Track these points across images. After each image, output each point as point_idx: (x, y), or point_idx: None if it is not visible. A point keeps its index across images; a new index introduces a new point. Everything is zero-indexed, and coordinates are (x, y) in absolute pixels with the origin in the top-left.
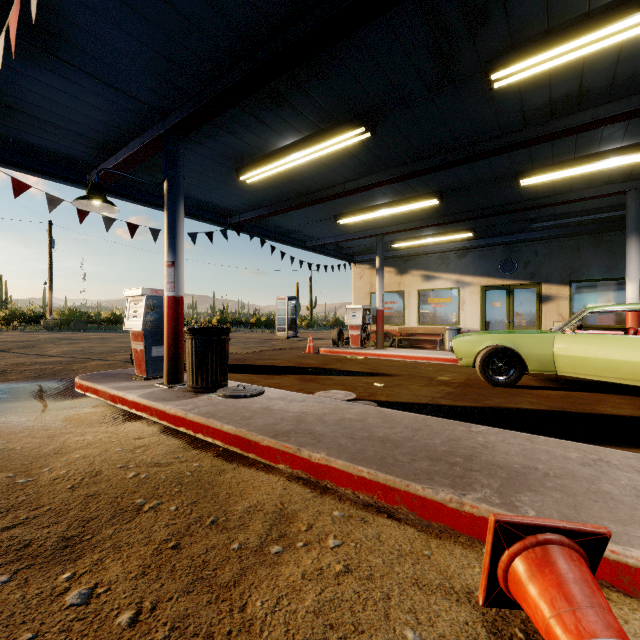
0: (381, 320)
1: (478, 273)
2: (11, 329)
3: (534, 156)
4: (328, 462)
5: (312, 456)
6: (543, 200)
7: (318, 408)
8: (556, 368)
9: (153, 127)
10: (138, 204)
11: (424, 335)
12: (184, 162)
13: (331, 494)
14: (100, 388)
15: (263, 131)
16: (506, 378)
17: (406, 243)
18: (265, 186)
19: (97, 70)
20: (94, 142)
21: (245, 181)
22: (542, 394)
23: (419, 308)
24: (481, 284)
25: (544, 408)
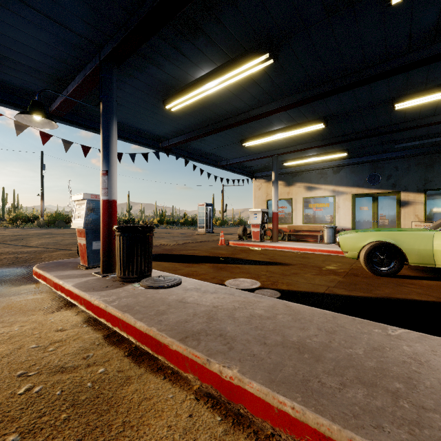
0: (276, 220)
1: (350, 184)
2: (14, 226)
3: (410, 82)
4: (241, 383)
5: (223, 372)
6: (409, 123)
7: (229, 301)
8: (435, 261)
9: (92, 60)
10: (90, 131)
11: (307, 231)
12: (121, 94)
13: (245, 427)
14: (47, 276)
15: (182, 62)
16: (388, 269)
17: (294, 162)
18: (186, 115)
19: (35, 1)
20: (48, 77)
21: (170, 109)
22: (423, 284)
23: (303, 211)
24: (352, 193)
25: (434, 300)
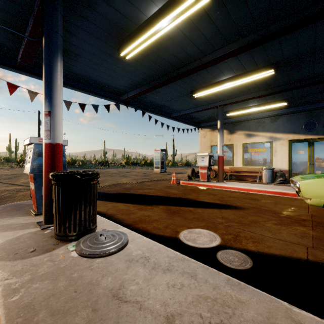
0: (221, 163)
1: (286, 131)
2: (18, 167)
3: None
4: None
5: None
6: None
7: (190, 299)
8: None
9: None
10: None
11: (247, 172)
12: (77, 42)
13: None
14: None
15: None
16: None
17: (237, 112)
18: (141, 65)
19: None
20: (3, 23)
21: (125, 57)
22: None
23: (243, 155)
24: (289, 138)
25: None
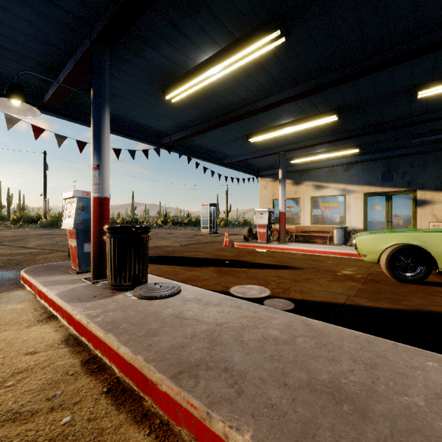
0: (283, 220)
1: (361, 183)
2: (17, 227)
3: (437, 65)
4: None
5: (229, 437)
6: (431, 115)
7: (235, 317)
8: None
9: (82, 42)
10: (86, 126)
11: (316, 232)
12: (117, 83)
13: None
14: (32, 282)
15: (182, 44)
16: (413, 275)
17: (302, 159)
18: (188, 107)
19: None
20: (37, 64)
21: (170, 100)
22: None
23: (312, 211)
24: (364, 191)
25: None
